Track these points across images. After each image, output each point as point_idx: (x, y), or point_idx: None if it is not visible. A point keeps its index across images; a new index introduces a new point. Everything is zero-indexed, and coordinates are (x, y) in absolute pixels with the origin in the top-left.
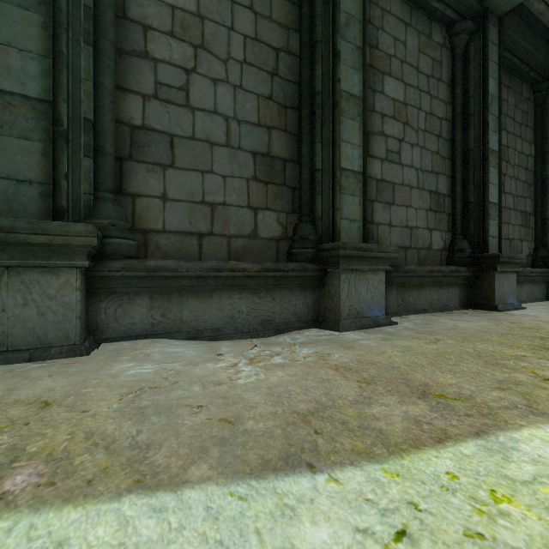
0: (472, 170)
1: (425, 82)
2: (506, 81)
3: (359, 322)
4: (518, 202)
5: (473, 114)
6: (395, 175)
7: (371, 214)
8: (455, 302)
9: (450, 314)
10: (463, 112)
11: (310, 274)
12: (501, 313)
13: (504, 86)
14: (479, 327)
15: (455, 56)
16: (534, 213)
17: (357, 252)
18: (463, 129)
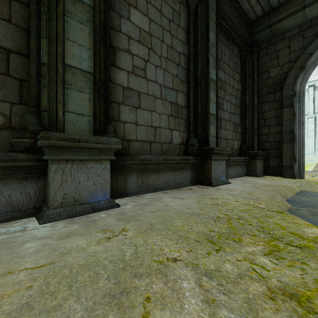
0: (199, 91)
1: (167, 23)
2: (224, 41)
3: (74, 209)
4: (231, 117)
5: (200, 53)
6: (140, 86)
7: (118, 113)
8: (187, 180)
9: (179, 191)
10: (195, 51)
11: (21, 163)
12: (213, 188)
13: (223, 43)
14: (183, 206)
15: (190, 12)
16: (241, 124)
17: (67, 142)
18: (195, 63)
